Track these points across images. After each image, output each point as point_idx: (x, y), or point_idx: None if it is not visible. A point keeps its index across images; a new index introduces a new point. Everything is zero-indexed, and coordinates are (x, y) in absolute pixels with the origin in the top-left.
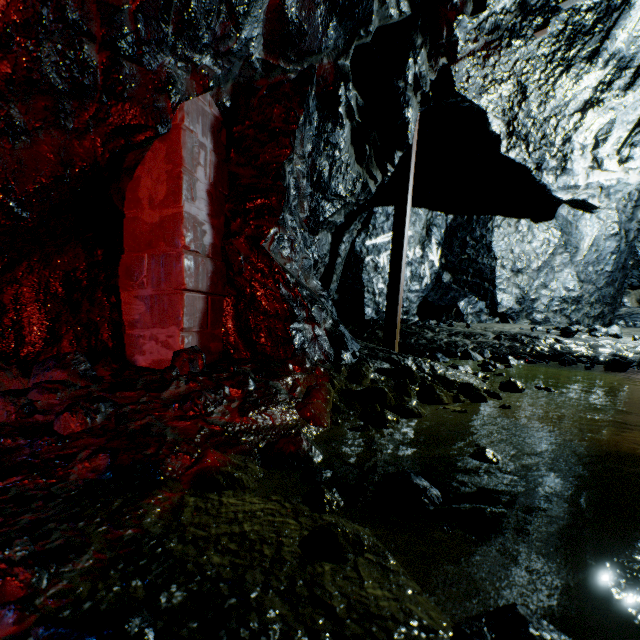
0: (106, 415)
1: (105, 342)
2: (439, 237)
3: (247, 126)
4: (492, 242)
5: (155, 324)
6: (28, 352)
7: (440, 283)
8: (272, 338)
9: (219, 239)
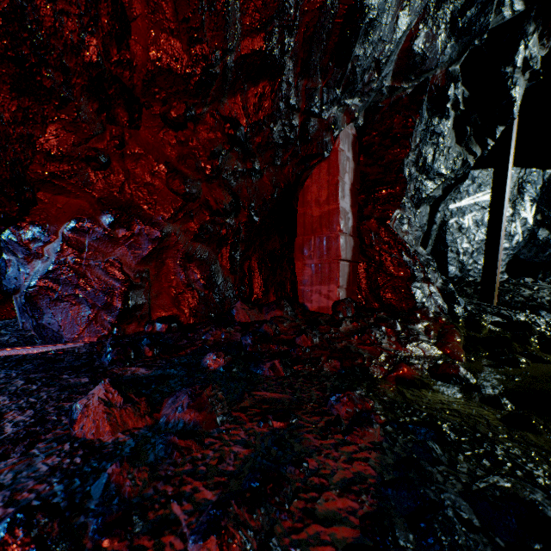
0: (318, 338)
1: (288, 294)
2: (533, 194)
3: (372, 136)
4: None
5: (319, 283)
6: (254, 299)
7: (534, 240)
8: (396, 293)
9: (355, 222)
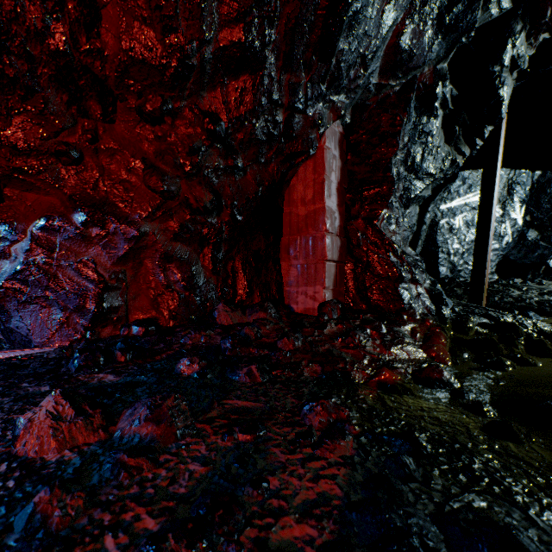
0: (301, 341)
1: (274, 295)
2: (523, 195)
3: (360, 134)
4: None
5: (305, 284)
6: (238, 300)
7: (524, 241)
8: (383, 295)
9: (342, 222)
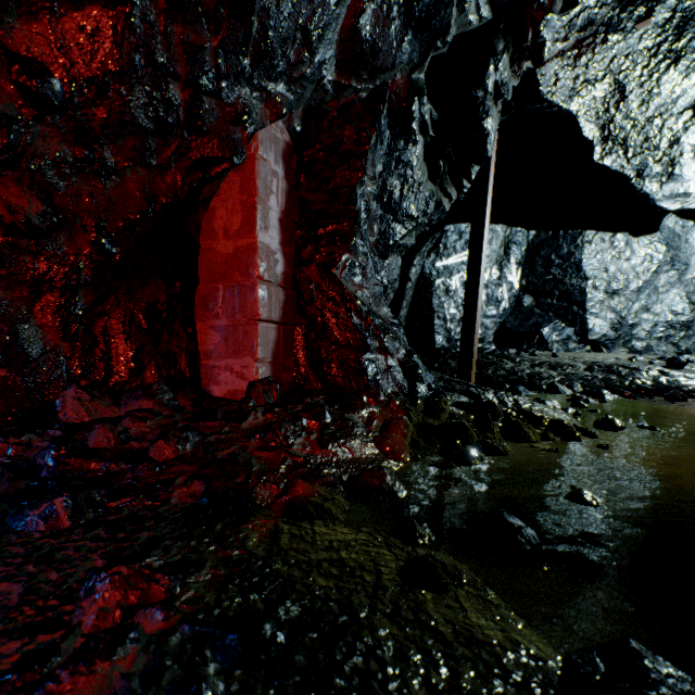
0: (194, 444)
1: (183, 372)
2: (519, 256)
3: (317, 150)
4: (582, 260)
5: (230, 354)
6: (116, 382)
7: (520, 307)
8: (344, 369)
9: (290, 267)
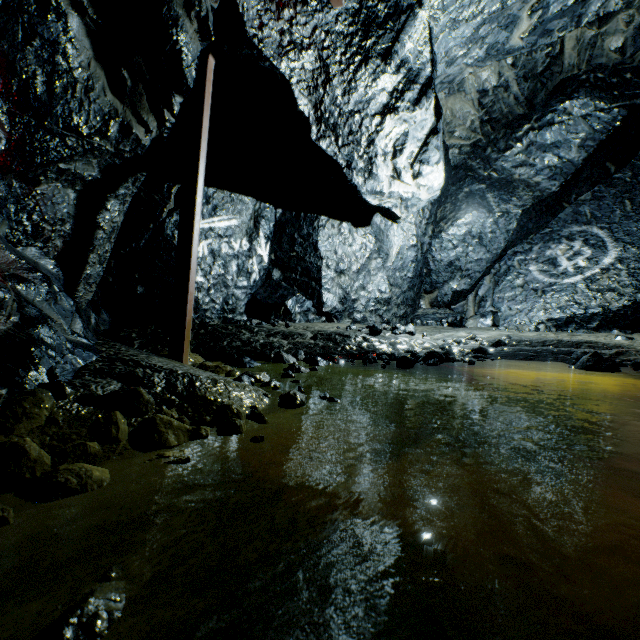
0: None
1: None
2: (268, 231)
3: None
4: (318, 241)
5: None
6: None
7: (270, 280)
8: None
9: None
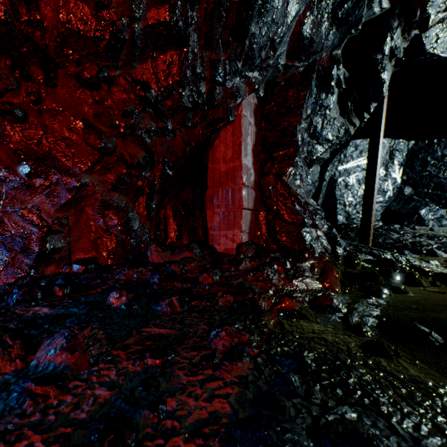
0: (219, 276)
1: (200, 238)
2: (401, 159)
3: (272, 106)
4: None
5: (225, 228)
6: (169, 242)
7: (401, 195)
8: (290, 237)
9: (257, 177)
